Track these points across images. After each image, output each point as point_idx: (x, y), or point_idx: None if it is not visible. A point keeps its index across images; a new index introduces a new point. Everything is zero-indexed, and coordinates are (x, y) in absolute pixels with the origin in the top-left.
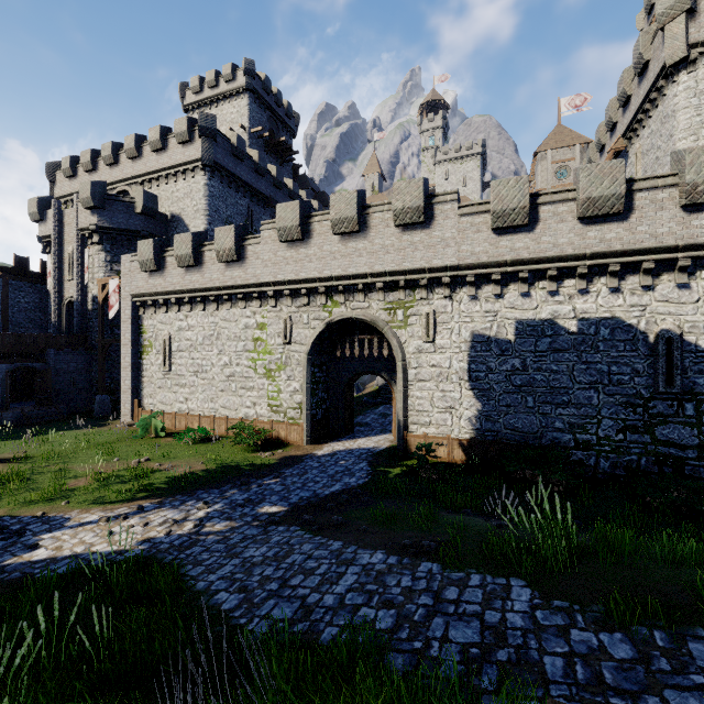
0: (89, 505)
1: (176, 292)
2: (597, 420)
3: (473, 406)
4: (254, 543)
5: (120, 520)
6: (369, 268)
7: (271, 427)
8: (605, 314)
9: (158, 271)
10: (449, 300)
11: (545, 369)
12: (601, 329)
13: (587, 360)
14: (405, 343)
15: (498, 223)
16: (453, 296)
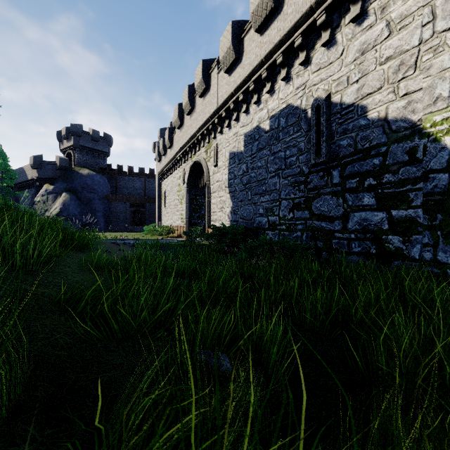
0: None
1: (163, 168)
2: (279, 203)
3: (229, 204)
4: None
5: None
6: (196, 129)
7: (179, 229)
8: (283, 105)
9: (161, 160)
10: (222, 134)
11: (255, 167)
12: (281, 120)
13: (274, 151)
14: (210, 170)
15: (225, 67)
16: (223, 131)
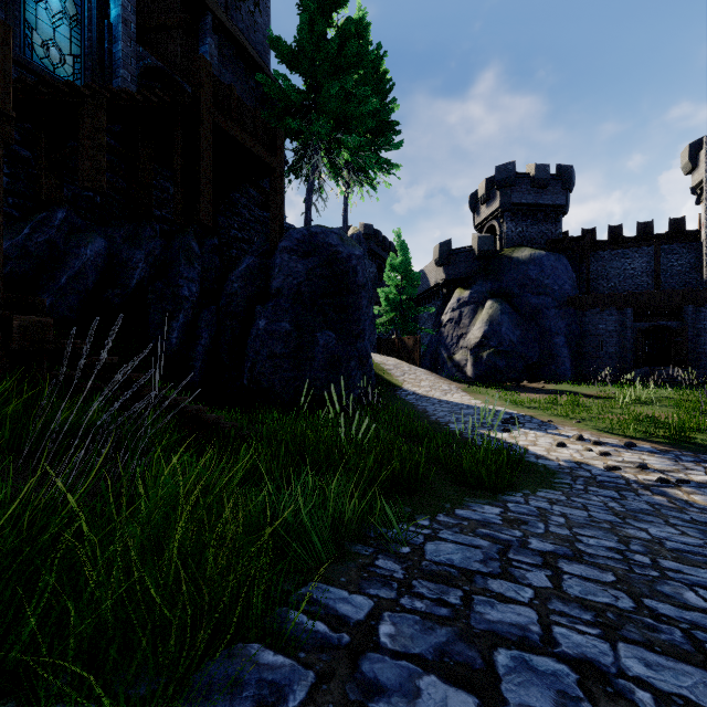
0: (590, 428)
1: None
2: None
3: None
4: (698, 531)
5: (589, 443)
6: None
7: None
8: None
9: None
10: None
11: None
12: None
13: None
14: None
15: None
16: None
